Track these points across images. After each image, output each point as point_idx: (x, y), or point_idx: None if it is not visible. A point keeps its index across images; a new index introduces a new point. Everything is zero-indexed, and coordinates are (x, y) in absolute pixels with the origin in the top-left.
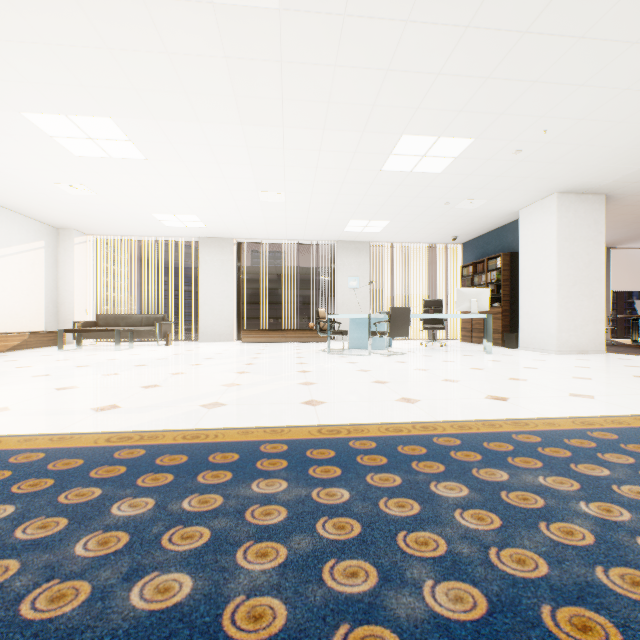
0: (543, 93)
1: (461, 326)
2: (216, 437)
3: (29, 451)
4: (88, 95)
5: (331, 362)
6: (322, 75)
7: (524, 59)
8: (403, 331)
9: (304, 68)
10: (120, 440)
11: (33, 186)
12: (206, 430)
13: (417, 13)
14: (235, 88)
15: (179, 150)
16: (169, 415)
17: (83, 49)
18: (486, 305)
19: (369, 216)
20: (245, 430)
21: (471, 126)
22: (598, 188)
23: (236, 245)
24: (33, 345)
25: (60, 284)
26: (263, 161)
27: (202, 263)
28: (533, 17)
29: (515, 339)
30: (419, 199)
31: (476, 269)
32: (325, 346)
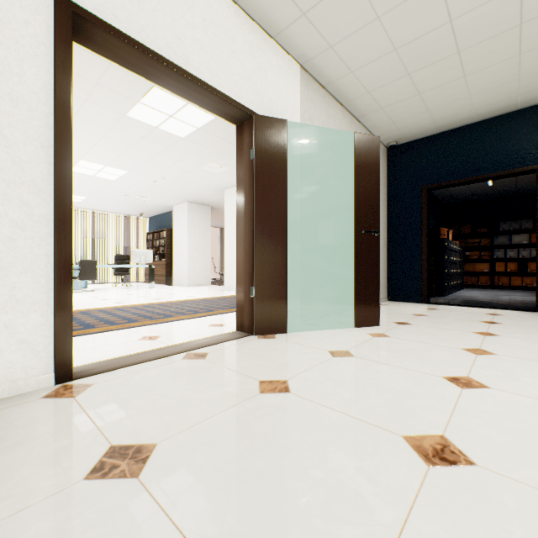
0: (154, 165)
1: (147, 273)
2: None
3: None
4: None
5: None
6: None
7: (137, 153)
8: (92, 276)
9: None
10: None
11: None
12: None
13: (74, 125)
14: None
15: None
16: None
17: None
18: (151, 260)
19: None
20: None
21: (124, 166)
22: (206, 203)
23: None
24: None
25: None
26: None
27: None
28: (133, 143)
29: (172, 280)
30: (106, 189)
31: (155, 236)
32: None
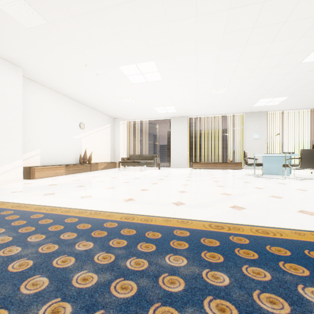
0: None
1: None
2: (281, 234)
3: (177, 228)
4: (148, 51)
5: (266, 182)
6: (290, 3)
7: None
8: (310, 164)
9: (278, 1)
10: (218, 228)
11: (111, 100)
12: (264, 227)
13: None
14: (226, 28)
15: (179, 72)
16: (220, 212)
17: (155, 26)
18: None
19: (274, 95)
20: (294, 231)
21: None
22: None
23: (188, 119)
24: (108, 167)
25: (115, 142)
26: (222, 70)
27: (172, 129)
28: None
29: None
30: None
31: None
32: (243, 172)
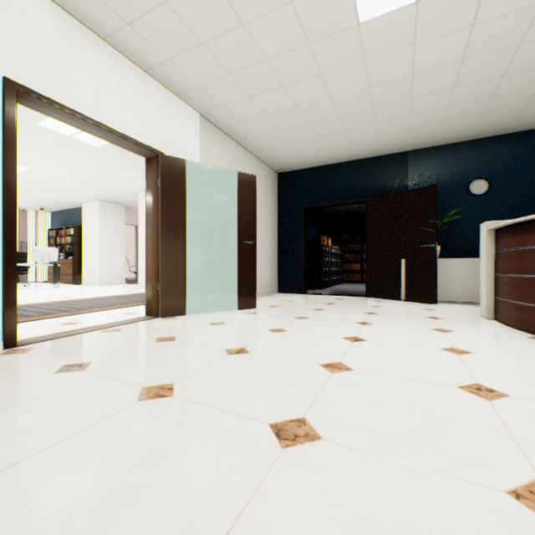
0: (63, 165)
1: (49, 272)
2: None
3: None
4: None
5: None
6: None
7: (45, 154)
8: None
9: None
10: None
11: None
12: None
13: None
14: None
15: None
16: None
17: None
18: (56, 258)
19: None
20: None
21: (27, 163)
22: (120, 202)
23: None
24: None
25: None
26: None
27: None
28: (42, 145)
29: (81, 279)
30: None
31: (60, 233)
32: None
